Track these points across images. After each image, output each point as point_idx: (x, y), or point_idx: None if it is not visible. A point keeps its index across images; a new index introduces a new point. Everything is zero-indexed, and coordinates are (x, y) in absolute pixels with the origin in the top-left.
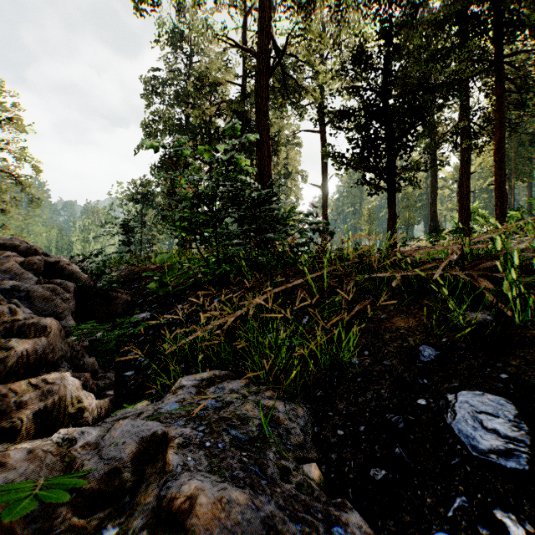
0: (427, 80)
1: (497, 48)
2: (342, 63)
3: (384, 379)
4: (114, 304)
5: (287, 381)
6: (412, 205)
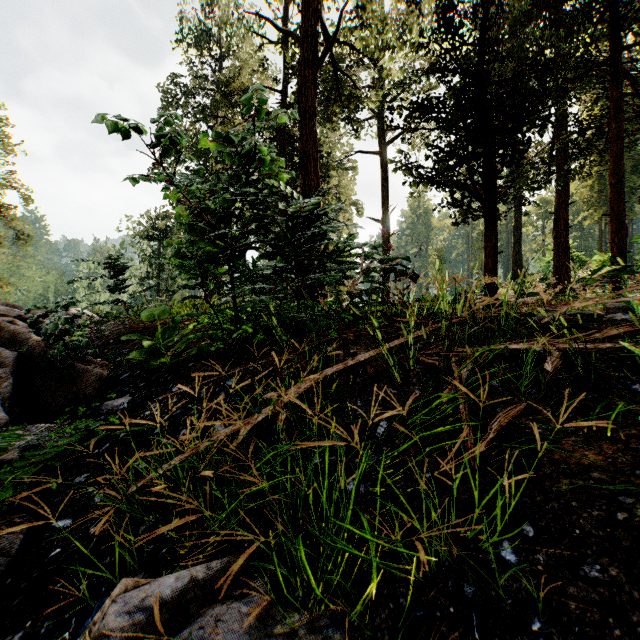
0: (544, 55)
1: (614, 37)
2: (421, 32)
3: None
4: (81, 383)
5: (357, 606)
6: None
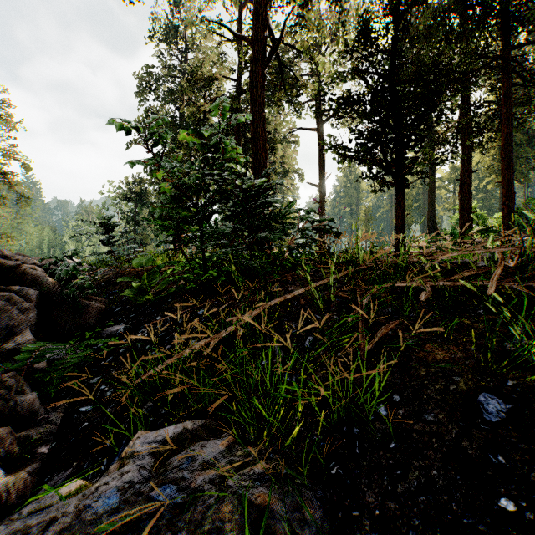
0: (440, 62)
1: (505, 39)
2: (345, 44)
3: (432, 449)
4: (86, 314)
5: (287, 441)
6: (409, 205)
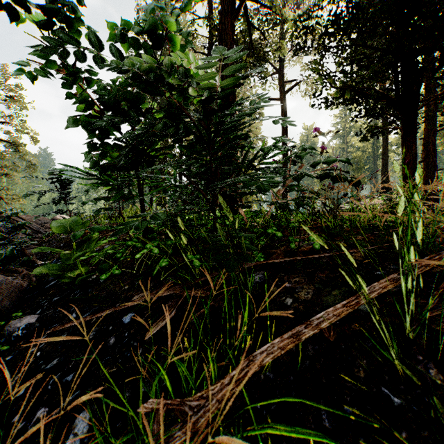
0: None
1: None
2: None
3: None
4: None
5: None
6: (361, 167)
